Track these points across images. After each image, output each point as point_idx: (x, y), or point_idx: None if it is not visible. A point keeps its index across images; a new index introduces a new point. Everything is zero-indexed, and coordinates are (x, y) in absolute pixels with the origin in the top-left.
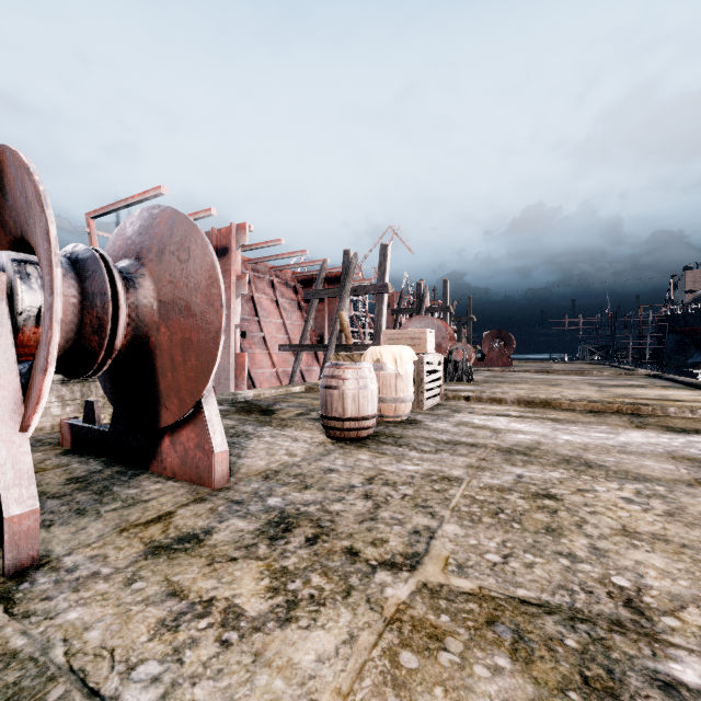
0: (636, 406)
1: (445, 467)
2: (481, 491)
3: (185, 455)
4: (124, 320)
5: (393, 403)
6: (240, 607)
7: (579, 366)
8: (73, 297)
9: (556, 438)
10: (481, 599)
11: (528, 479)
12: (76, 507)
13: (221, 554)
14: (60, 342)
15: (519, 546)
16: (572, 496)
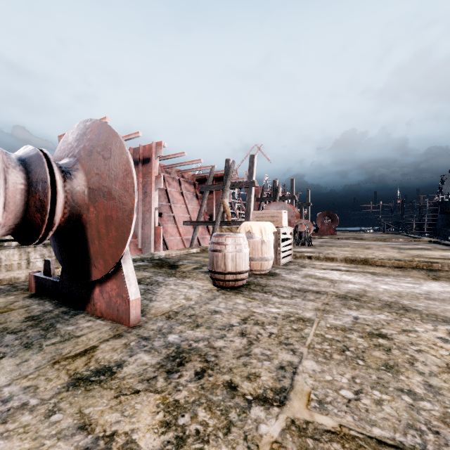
0: (430, 264)
1: (299, 309)
2: (328, 330)
3: (110, 300)
4: (61, 202)
5: (260, 261)
6: (136, 443)
7: (382, 235)
8: (21, 184)
9: (377, 287)
10: (343, 439)
11: (362, 320)
12: (25, 341)
13: (127, 387)
14: (10, 218)
15: (366, 382)
16: (399, 336)
